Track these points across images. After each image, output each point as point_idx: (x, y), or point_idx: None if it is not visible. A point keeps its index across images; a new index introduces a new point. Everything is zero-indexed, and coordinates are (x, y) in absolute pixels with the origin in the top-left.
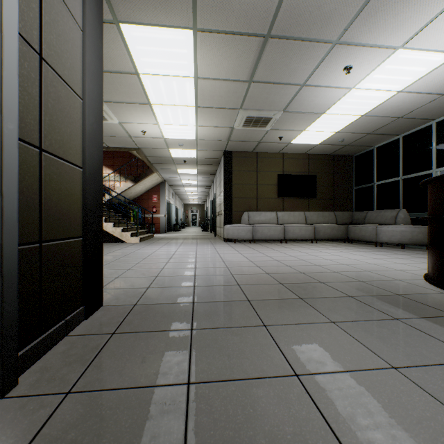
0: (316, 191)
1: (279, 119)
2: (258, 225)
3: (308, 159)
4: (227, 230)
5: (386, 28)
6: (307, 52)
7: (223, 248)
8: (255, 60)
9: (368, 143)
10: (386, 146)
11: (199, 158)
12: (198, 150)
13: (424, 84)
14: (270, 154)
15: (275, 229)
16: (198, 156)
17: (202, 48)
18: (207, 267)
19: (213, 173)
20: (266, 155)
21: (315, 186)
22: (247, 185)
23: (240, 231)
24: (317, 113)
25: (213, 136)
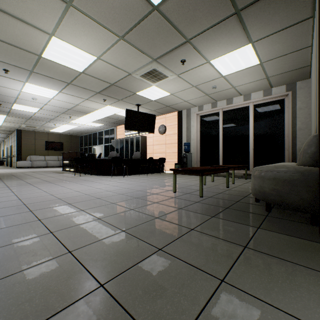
0: (63, 148)
1: (40, 127)
2: (35, 161)
3: (60, 136)
4: (19, 163)
5: (58, 122)
6: (42, 121)
7: (16, 169)
8: (27, 120)
9: (80, 134)
10: (86, 136)
11: (1, 129)
12: (1, 127)
13: (78, 128)
14: (42, 132)
15: (43, 162)
16: (0, 128)
17: (9, 117)
18: (10, 171)
19: (9, 134)
20: (40, 133)
21: (63, 146)
22: (30, 144)
23: (25, 163)
24: (54, 127)
25: (11, 126)
